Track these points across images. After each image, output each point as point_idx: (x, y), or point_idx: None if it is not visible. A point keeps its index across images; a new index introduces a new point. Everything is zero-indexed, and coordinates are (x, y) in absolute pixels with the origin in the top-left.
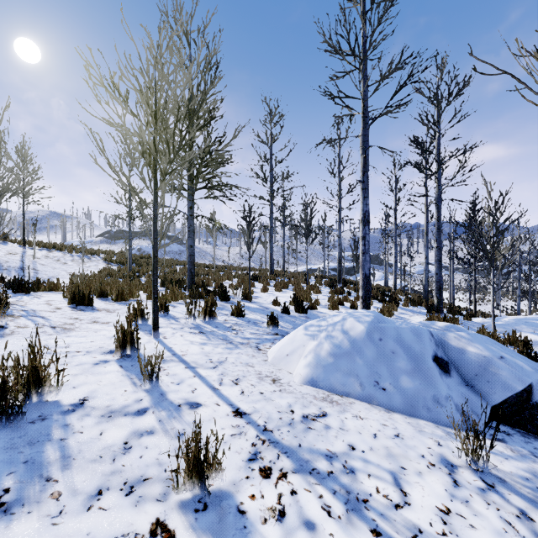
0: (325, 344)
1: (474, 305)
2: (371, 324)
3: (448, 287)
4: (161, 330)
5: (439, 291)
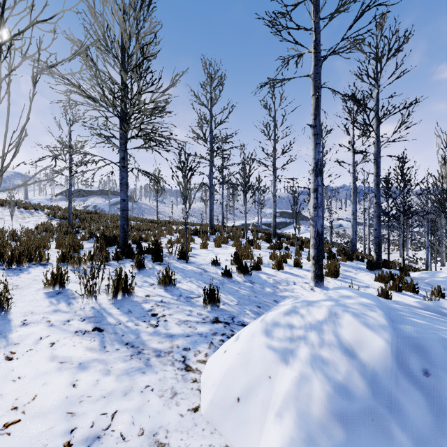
0: (315, 381)
1: (403, 258)
2: (394, 333)
3: (359, 238)
4: (19, 334)
5: (378, 246)
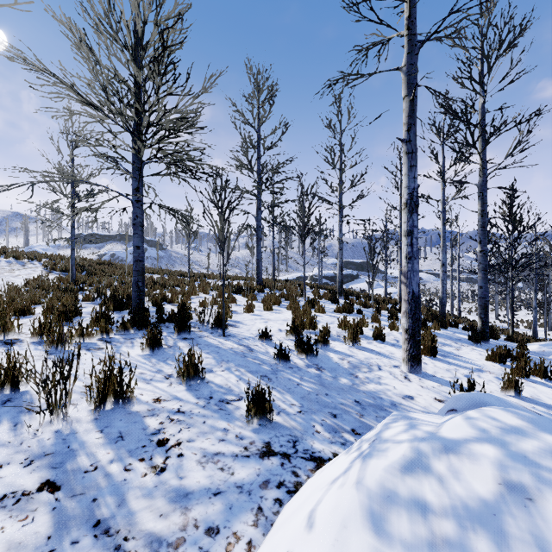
0: None
1: (511, 324)
2: None
3: None
4: None
5: (484, 310)
